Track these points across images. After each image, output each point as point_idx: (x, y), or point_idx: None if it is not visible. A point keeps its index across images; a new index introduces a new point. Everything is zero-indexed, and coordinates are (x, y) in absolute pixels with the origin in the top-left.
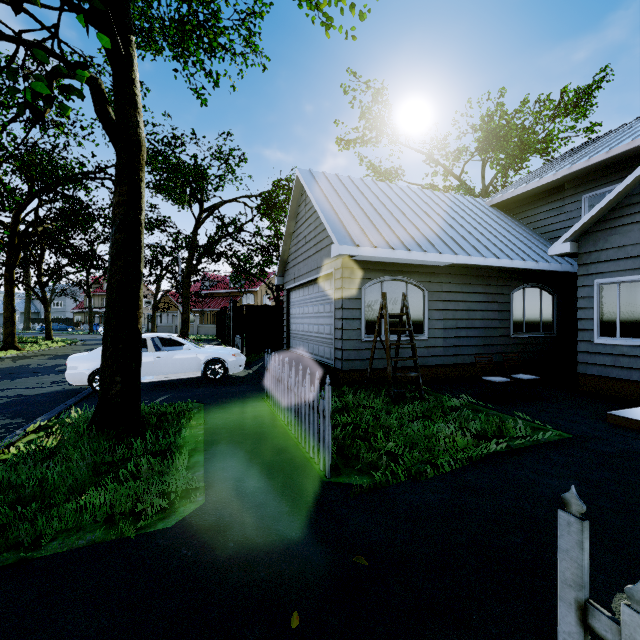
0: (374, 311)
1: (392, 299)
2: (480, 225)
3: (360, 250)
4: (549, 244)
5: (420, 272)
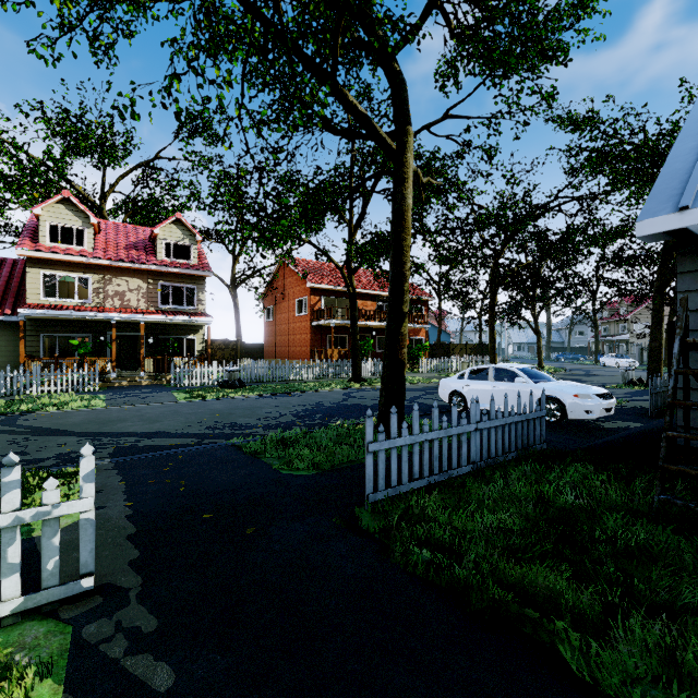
0: None
1: None
2: None
3: (690, 215)
4: None
5: None
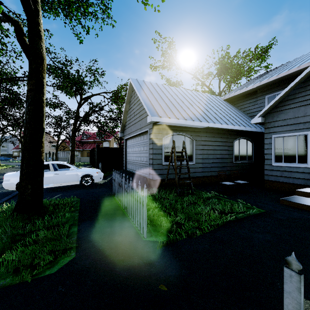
0: (168, 150)
1: (177, 144)
2: (219, 109)
3: (162, 119)
4: (250, 118)
5: (191, 131)
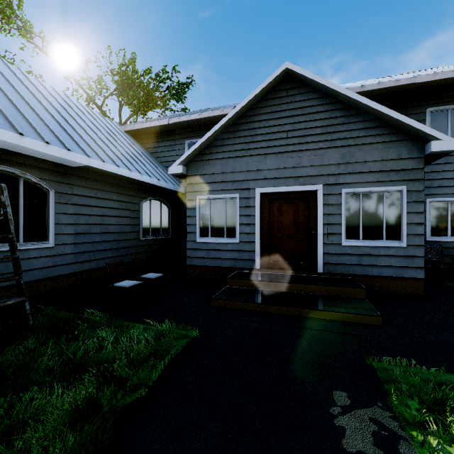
0: None
1: None
2: (116, 141)
3: None
4: (166, 170)
5: (42, 168)
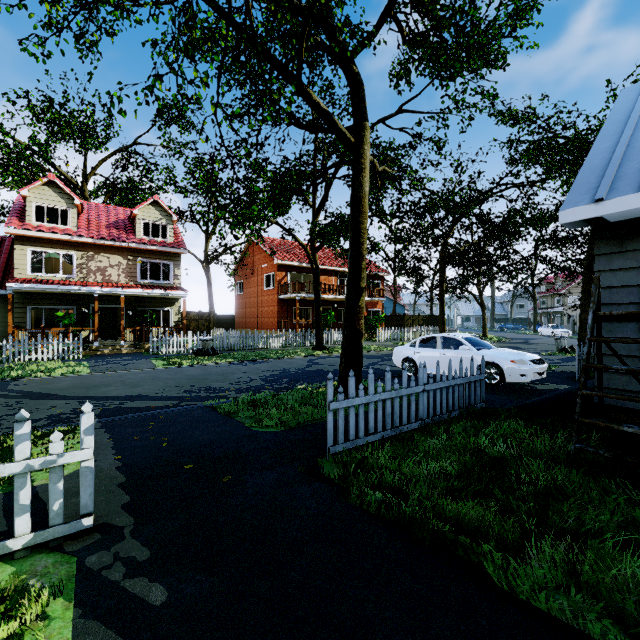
0: None
1: None
2: None
3: (604, 206)
4: None
5: None
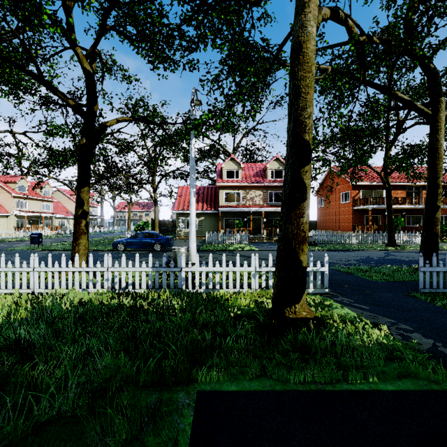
0: None
1: None
2: None
3: None
4: None
5: None
